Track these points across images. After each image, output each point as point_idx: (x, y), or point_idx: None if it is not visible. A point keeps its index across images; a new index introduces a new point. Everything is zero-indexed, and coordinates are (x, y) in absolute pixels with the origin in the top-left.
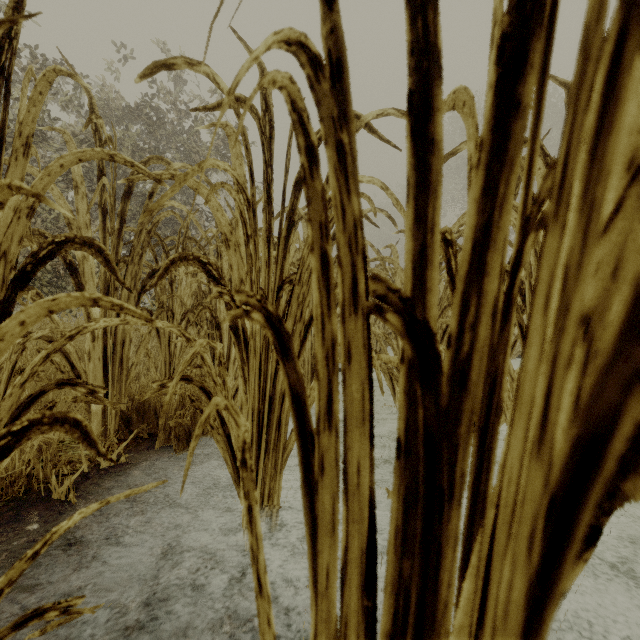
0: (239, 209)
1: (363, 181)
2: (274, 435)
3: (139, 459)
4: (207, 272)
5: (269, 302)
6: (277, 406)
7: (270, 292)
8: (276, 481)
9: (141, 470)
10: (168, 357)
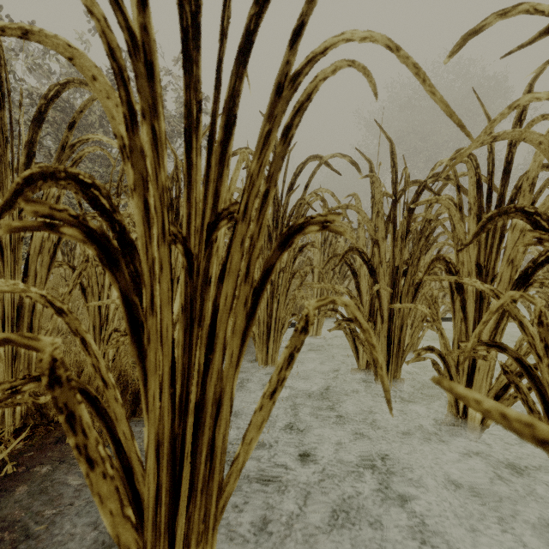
0: (105, 42)
1: (354, 39)
2: (203, 468)
3: (37, 462)
4: (90, 199)
5: (191, 249)
6: (208, 420)
7: (193, 232)
8: (207, 543)
9: (32, 484)
10: (98, 320)
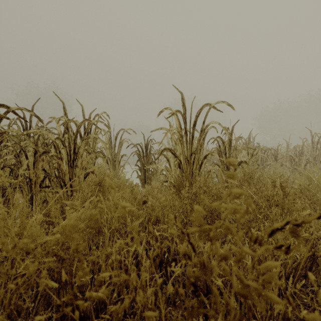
0: None
1: None
2: None
3: None
4: None
5: None
6: None
7: None
8: None
9: None
10: None
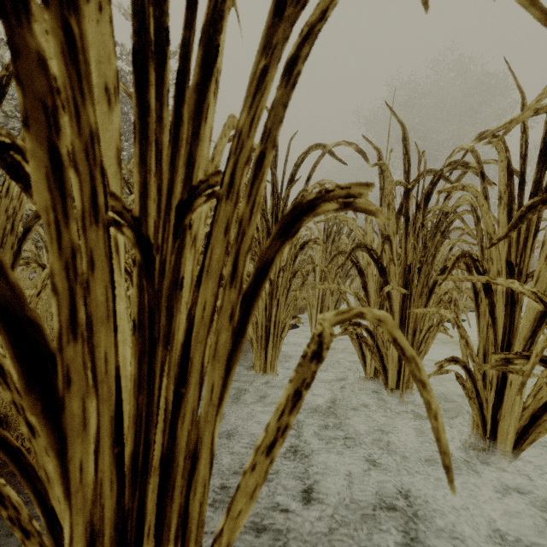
0: None
1: None
2: None
3: None
4: (8, 167)
5: (149, 237)
6: (179, 481)
7: (152, 211)
8: None
9: None
10: None
